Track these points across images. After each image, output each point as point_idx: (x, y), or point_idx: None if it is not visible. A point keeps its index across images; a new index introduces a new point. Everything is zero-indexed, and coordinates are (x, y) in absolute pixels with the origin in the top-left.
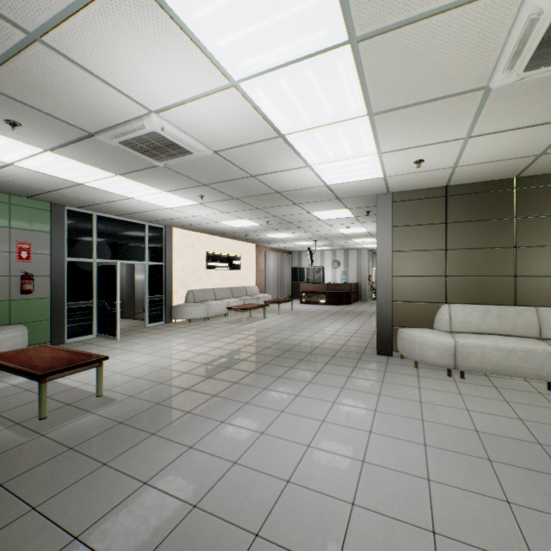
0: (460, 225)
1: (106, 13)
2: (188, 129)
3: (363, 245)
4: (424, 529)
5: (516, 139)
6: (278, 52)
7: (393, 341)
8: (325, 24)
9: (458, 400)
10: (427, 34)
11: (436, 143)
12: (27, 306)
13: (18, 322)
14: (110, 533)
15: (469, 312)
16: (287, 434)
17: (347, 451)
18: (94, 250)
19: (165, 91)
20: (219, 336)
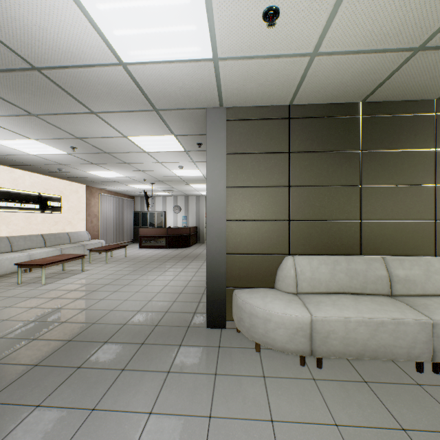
0: (304, 157)
1: None
2: None
3: (201, 192)
4: None
5: None
6: None
7: (227, 307)
8: None
9: None
10: None
11: None
12: None
13: None
14: None
15: (317, 266)
16: None
17: None
18: None
19: None
20: None
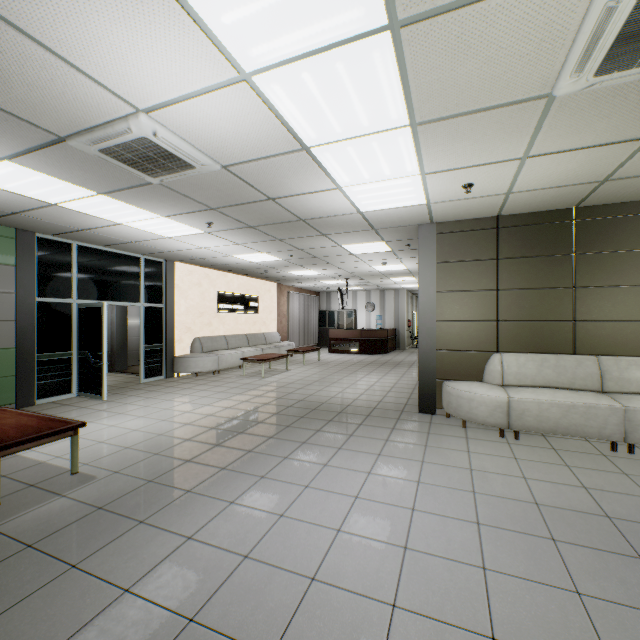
0: (513, 262)
1: None
2: (188, 136)
3: (402, 285)
4: (481, 635)
5: (579, 162)
6: (300, 36)
7: (437, 396)
8: (360, 0)
9: (513, 466)
10: (484, 22)
11: (488, 163)
12: None
13: None
14: None
15: (524, 363)
16: (313, 515)
17: (386, 535)
18: (73, 289)
19: (156, 83)
20: (231, 393)
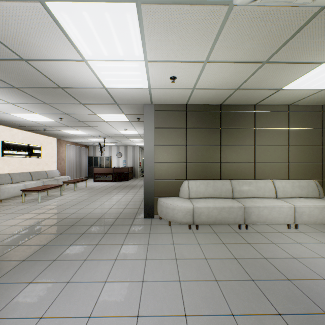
0: (193, 130)
1: None
2: None
3: (136, 143)
4: None
5: (230, 72)
6: None
7: (154, 207)
8: None
9: (199, 250)
10: None
11: (186, 61)
12: None
13: None
14: None
15: (199, 185)
16: None
17: None
18: None
19: None
20: (3, 218)
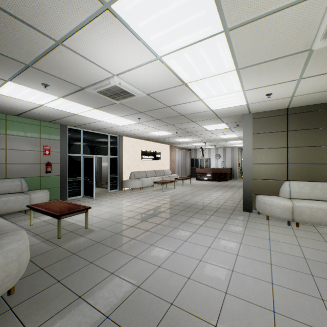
0: (296, 132)
1: (94, 28)
2: (133, 83)
3: (235, 145)
4: (268, 309)
5: None
6: (183, 40)
7: (252, 203)
8: (210, 23)
9: (294, 240)
10: (270, 23)
11: (279, 83)
12: (48, 180)
13: (44, 188)
14: (96, 296)
15: (302, 186)
16: (188, 253)
17: (223, 264)
18: (81, 150)
19: (122, 64)
20: (148, 198)
